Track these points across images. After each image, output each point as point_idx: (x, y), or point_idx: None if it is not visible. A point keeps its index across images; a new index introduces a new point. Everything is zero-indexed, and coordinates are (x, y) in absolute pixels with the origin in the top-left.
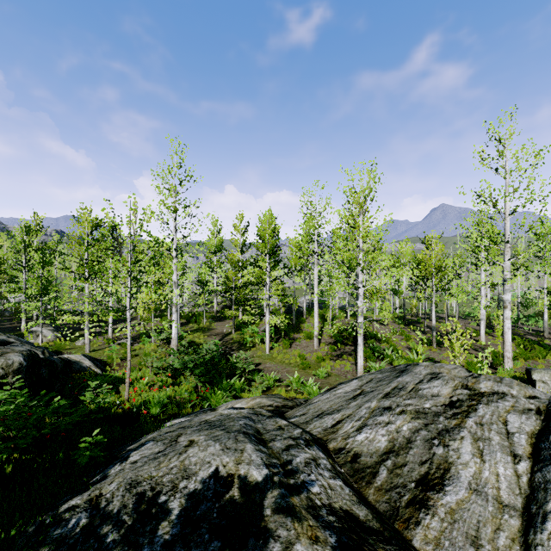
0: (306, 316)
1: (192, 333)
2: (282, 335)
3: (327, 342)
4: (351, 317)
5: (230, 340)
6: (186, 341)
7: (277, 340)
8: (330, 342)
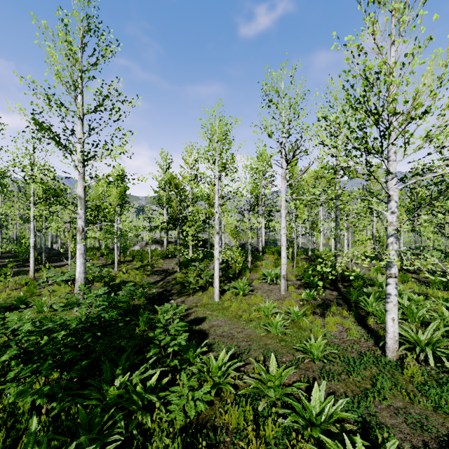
0: (262, 253)
1: (130, 272)
2: (236, 274)
3: (296, 284)
4: (312, 254)
5: (172, 280)
6: (117, 281)
7: (230, 281)
8: (299, 284)
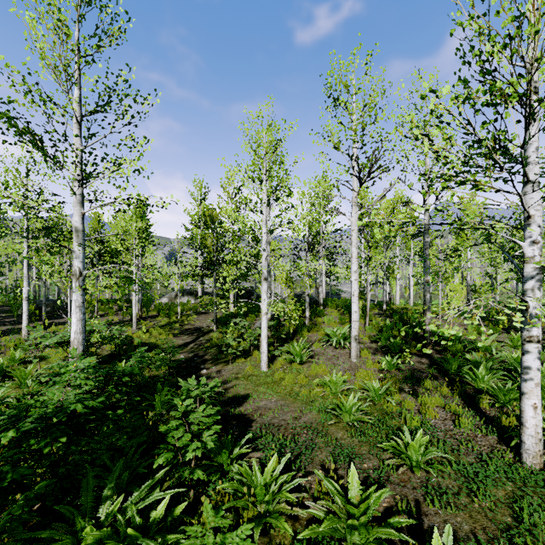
0: (322, 307)
1: (152, 331)
2: (290, 335)
3: (370, 347)
4: (387, 308)
5: (206, 342)
6: (134, 343)
7: (282, 343)
8: (375, 348)
